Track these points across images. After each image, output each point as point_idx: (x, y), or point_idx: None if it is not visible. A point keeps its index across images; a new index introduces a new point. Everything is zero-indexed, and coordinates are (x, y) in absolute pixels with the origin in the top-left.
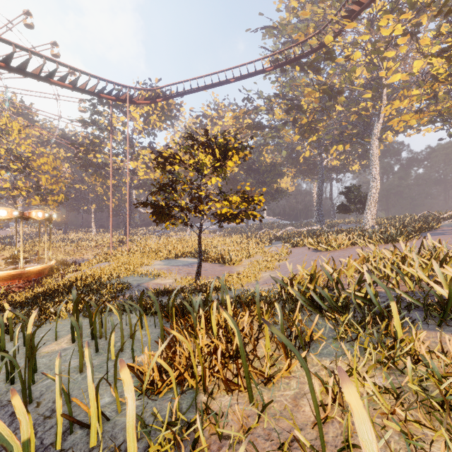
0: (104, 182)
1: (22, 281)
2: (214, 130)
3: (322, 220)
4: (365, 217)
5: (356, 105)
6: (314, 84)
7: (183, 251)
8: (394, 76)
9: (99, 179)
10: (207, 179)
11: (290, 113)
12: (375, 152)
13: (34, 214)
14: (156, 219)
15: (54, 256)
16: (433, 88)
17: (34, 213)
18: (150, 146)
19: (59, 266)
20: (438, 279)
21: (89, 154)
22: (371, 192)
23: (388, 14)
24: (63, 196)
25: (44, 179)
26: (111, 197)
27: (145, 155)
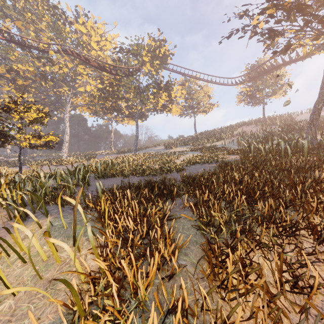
0: None
1: None
2: (29, 99)
3: (25, 153)
4: (63, 152)
5: (56, 88)
6: (30, 63)
7: None
8: (81, 88)
9: None
10: (32, 125)
11: (11, 73)
12: (67, 118)
13: None
14: None
15: None
16: (94, 101)
17: None
18: None
19: None
20: (118, 161)
21: None
22: (66, 139)
23: (81, 63)
24: None
25: None
26: None
27: None
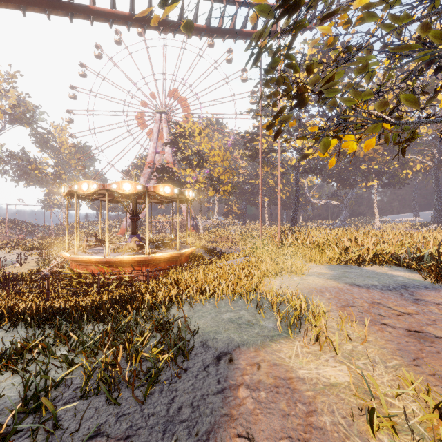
0: (272, 171)
1: (150, 269)
2: None
3: None
4: None
5: None
6: None
7: (375, 250)
8: None
9: (267, 168)
10: None
11: None
12: None
13: (160, 189)
14: (275, 117)
15: (223, 243)
16: None
17: (161, 188)
18: (319, 112)
19: (202, 255)
20: None
21: (255, 141)
22: None
23: None
24: (230, 185)
25: (217, 171)
26: (261, 170)
27: (313, 125)
